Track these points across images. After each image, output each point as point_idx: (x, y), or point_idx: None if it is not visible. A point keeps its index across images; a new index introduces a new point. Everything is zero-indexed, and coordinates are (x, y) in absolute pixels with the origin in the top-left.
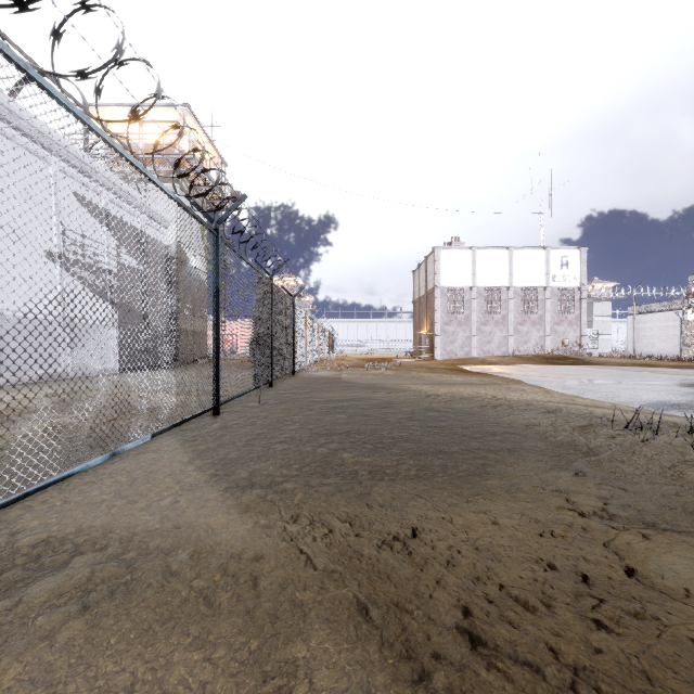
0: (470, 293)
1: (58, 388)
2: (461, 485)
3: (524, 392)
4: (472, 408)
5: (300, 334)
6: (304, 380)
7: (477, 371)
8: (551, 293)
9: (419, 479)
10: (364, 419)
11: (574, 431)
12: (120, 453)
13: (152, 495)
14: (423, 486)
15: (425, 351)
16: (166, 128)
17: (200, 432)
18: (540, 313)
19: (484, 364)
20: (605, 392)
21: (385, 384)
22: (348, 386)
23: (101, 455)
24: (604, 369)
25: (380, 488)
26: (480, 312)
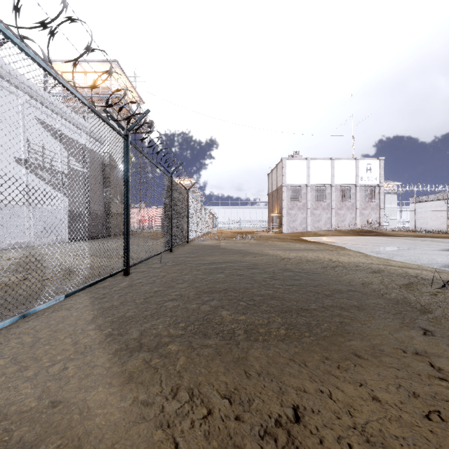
0: (306, 188)
1: (20, 253)
2: (328, 347)
3: (350, 256)
4: (316, 269)
5: (193, 215)
6: (194, 247)
7: (313, 240)
8: (360, 188)
9: (289, 340)
10: (238, 278)
11: (401, 288)
12: (38, 311)
13: (45, 359)
14: (294, 348)
15: (276, 227)
16: (102, 77)
17: (110, 290)
18: (352, 202)
19: (316, 236)
20: (408, 256)
21: (251, 250)
22: (225, 251)
23: (9, 318)
24: (398, 239)
25: (255, 351)
26: (313, 201)
